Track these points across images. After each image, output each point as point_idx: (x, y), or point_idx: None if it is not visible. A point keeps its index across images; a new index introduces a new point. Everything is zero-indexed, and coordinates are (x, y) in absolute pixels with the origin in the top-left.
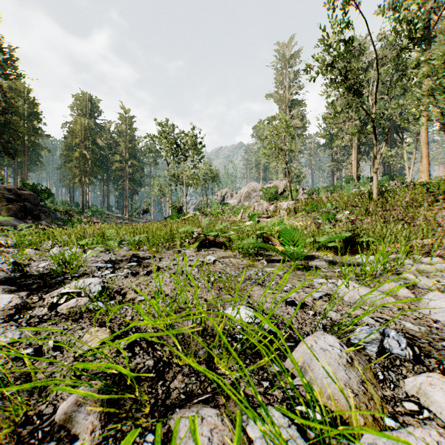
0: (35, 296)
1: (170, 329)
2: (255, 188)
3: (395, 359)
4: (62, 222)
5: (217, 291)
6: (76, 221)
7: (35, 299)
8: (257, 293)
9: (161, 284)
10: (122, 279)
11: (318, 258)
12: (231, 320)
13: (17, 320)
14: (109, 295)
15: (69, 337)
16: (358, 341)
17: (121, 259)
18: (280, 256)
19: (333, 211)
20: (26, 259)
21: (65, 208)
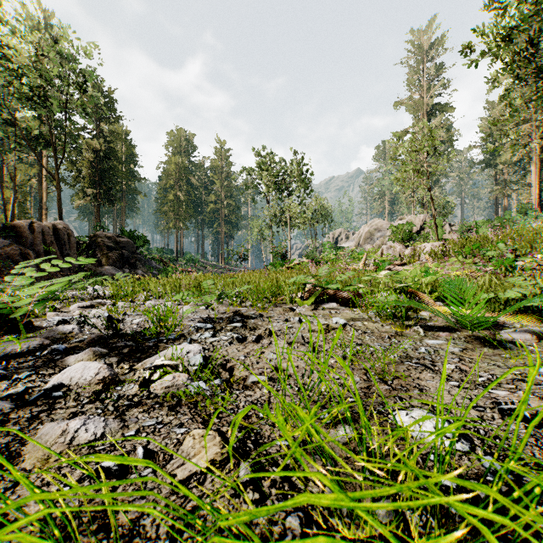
0: (125, 364)
1: (322, 459)
2: (379, 226)
3: None
4: (157, 271)
5: (363, 376)
6: (171, 270)
7: (125, 369)
8: (433, 385)
9: (288, 364)
10: (225, 345)
11: (507, 326)
12: (440, 459)
13: (102, 401)
14: (212, 370)
15: (165, 440)
16: None
17: (221, 317)
18: (439, 320)
19: (509, 255)
20: (120, 313)
21: (159, 256)
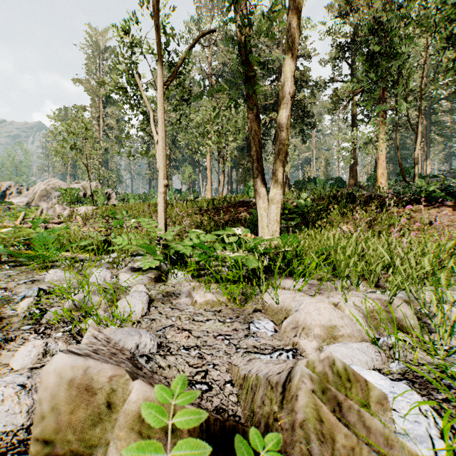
0: None
1: None
2: (57, 186)
3: (25, 298)
4: None
5: None
6: None
7: None
8: None
9: None
10: None
11: None
12: None
13: None
14: None
15: None
16: (17, 297)
17: None
18: None
19: (127, 218)
20: None
21: None
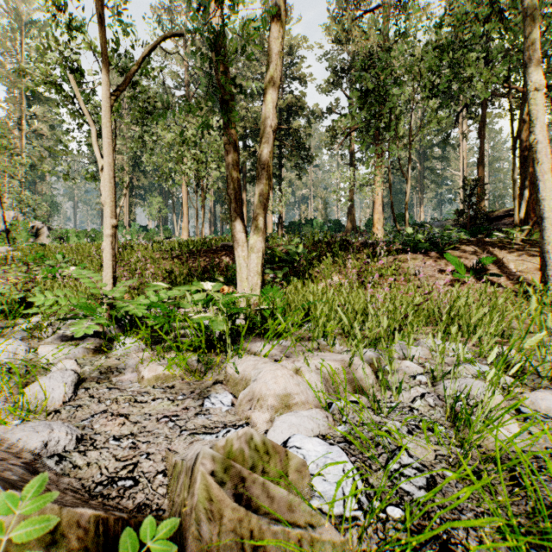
0: None
1: None
2: None
3: None
4: None
5: None
6: None
7: None
8: None
9: None
10: None
11: None
12: None
13: None
14: None
15: None
16: None
17: None
18: None
19: (63, 265)
20: None
21: None
